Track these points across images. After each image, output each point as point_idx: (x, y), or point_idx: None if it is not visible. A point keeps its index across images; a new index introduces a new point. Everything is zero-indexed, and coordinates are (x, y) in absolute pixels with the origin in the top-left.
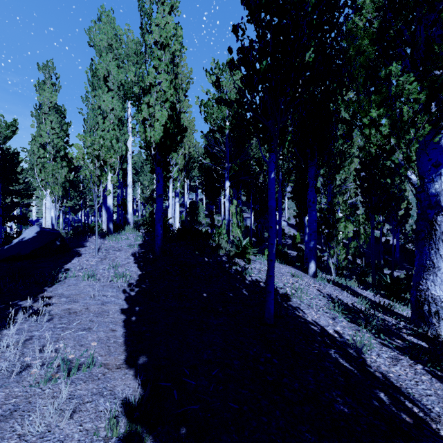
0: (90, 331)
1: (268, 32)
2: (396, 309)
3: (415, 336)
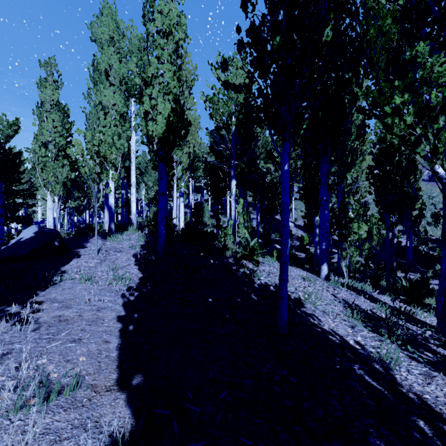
0: (80, 343)
1: (282, 5)
2: (418, 315)
3: (445, 347)
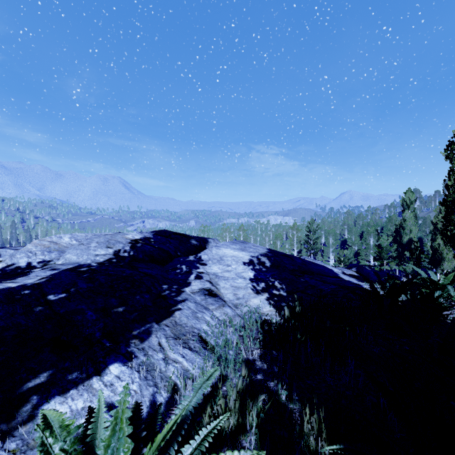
0: None
1: None
2: None
3: None
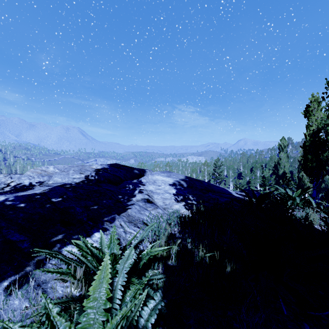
0: None
1: None
2: None
3: None
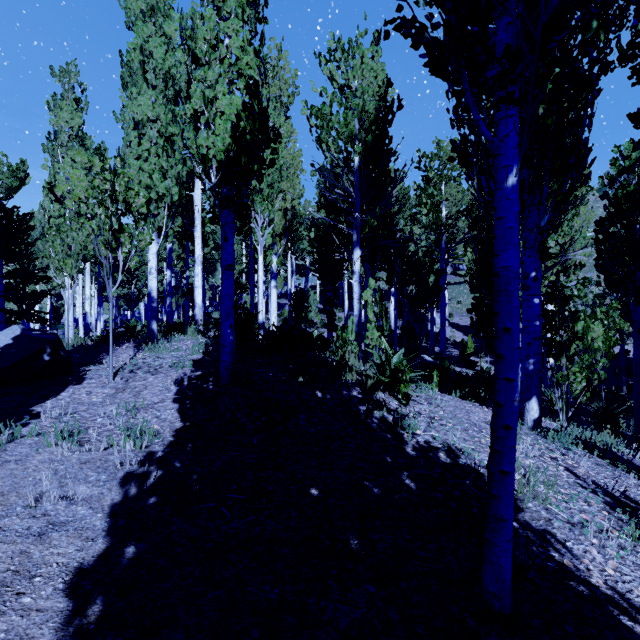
0: None
1: None
2: None
3: None
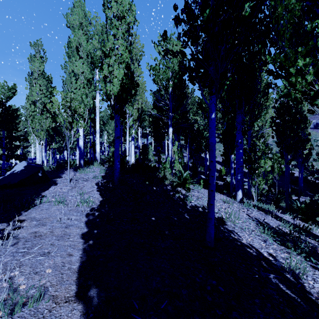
0: (48, 256)
1: None
2: (314, 231)
3: None
